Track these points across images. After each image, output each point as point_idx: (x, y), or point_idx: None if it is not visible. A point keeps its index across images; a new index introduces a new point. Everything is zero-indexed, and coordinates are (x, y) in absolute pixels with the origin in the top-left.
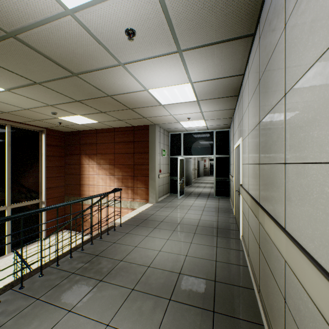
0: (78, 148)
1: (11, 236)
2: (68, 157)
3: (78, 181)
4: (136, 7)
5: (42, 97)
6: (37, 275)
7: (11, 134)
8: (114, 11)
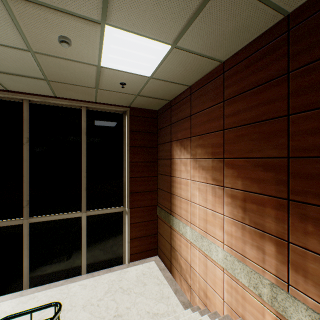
0: (169, 131)
1: (88, 251)
2: (160, 148)
3: (169, 187)
4: None
5: None
6: None
7: (86, 120)
8: None
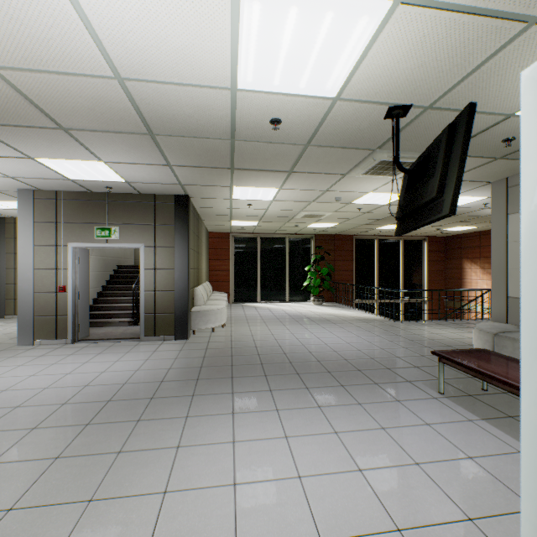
0: (458, 252)
1: None
2: (447, 261)
3: (458, 286)
4: (484, 201)
5: (432, 224)
6: (436, 321)
7: (403, 246)
8: (473, 203)
